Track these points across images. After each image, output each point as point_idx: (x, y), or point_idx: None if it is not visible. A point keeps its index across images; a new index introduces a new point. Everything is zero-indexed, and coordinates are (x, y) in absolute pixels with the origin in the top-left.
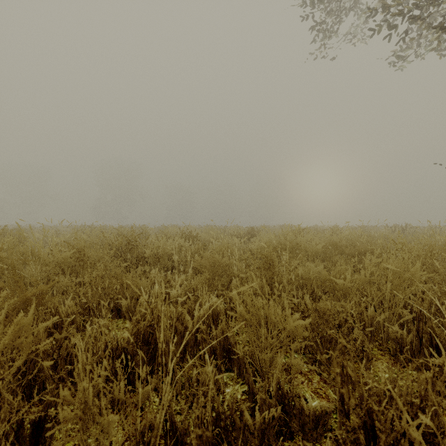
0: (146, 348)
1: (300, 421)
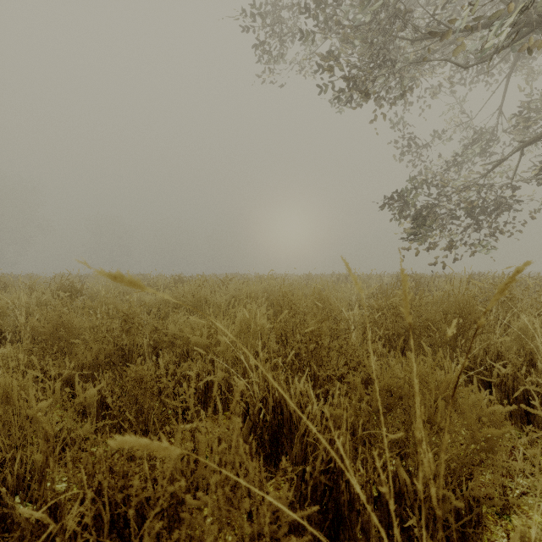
0: None
1: (21, 537)
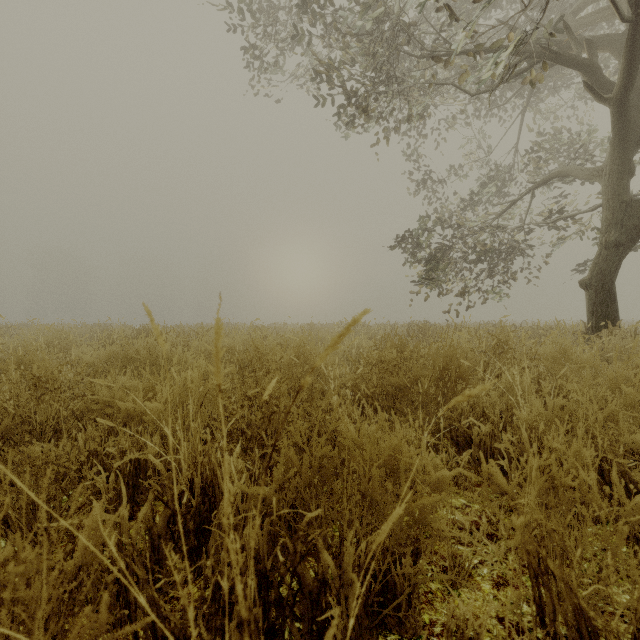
0: None
1: None
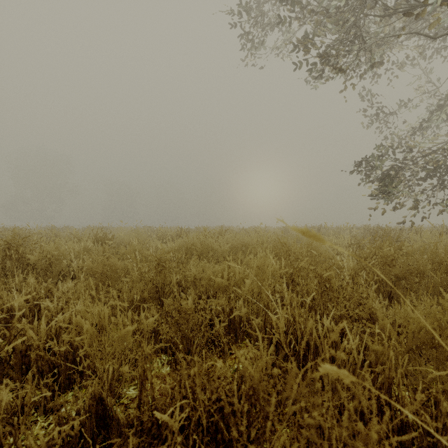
0: None
1: (119, 431)
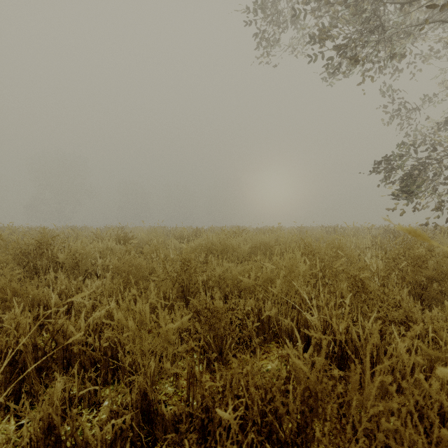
0: (10, 369)
1: (163, 427)
